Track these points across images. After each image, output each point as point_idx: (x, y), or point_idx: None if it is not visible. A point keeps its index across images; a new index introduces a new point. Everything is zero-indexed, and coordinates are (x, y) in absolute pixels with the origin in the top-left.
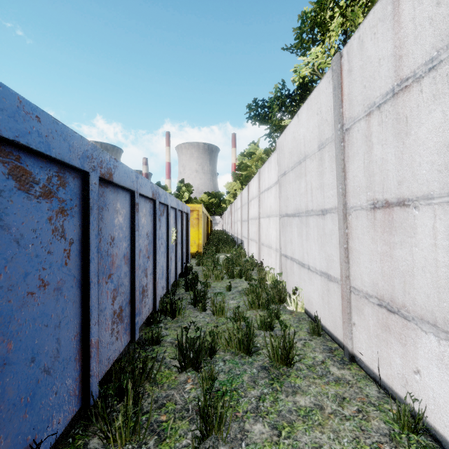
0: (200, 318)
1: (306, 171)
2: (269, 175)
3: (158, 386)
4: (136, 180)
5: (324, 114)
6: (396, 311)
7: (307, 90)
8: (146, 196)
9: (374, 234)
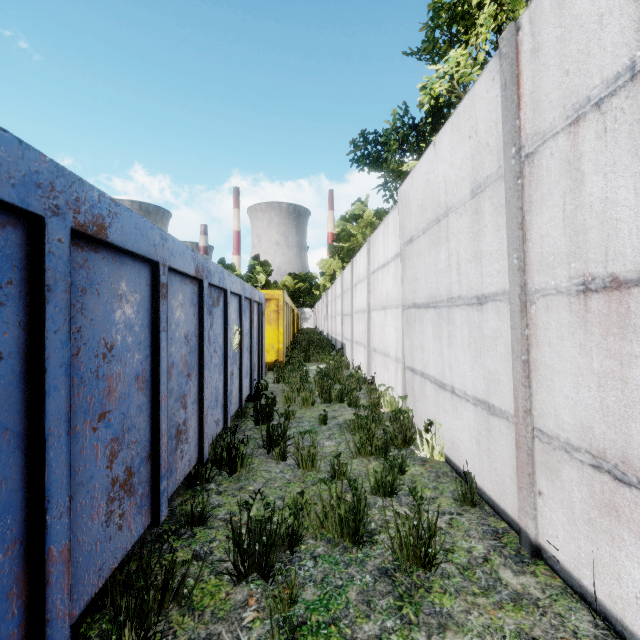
0: (276, 474)
1: (448, 234)
2: (384, 245)
3: (195, 615)
4: (162, 244)
5: (483, 135)
6: (633, 481)
7: (442, 117)
8: (184, 272)
9: (586, 338)
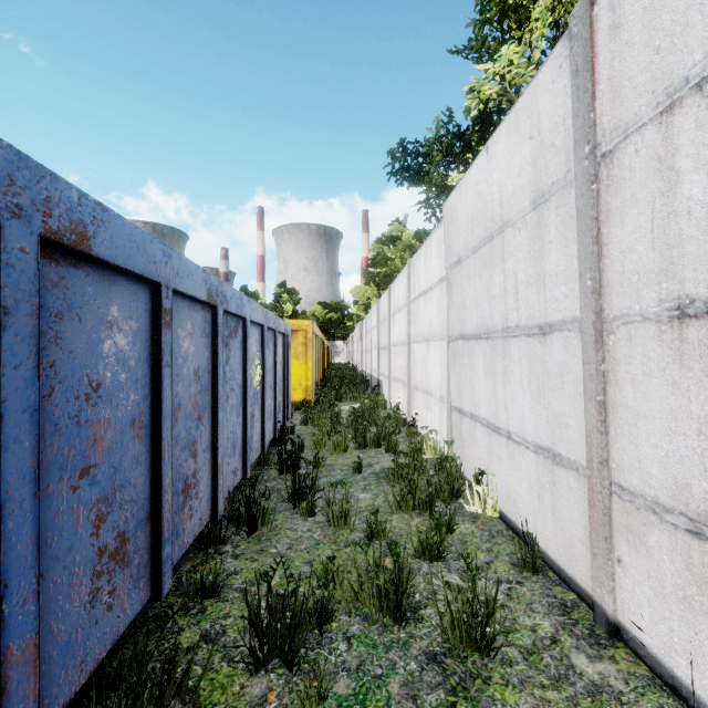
0: (303, 532)
1: (504, 252)
2: (427, 268)
3: None
4: (164, 261)
5: (547, 135)
6: None
7: (492, 123)
8: (193, 296)
9: (682, 375)
